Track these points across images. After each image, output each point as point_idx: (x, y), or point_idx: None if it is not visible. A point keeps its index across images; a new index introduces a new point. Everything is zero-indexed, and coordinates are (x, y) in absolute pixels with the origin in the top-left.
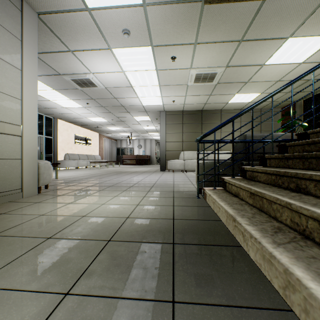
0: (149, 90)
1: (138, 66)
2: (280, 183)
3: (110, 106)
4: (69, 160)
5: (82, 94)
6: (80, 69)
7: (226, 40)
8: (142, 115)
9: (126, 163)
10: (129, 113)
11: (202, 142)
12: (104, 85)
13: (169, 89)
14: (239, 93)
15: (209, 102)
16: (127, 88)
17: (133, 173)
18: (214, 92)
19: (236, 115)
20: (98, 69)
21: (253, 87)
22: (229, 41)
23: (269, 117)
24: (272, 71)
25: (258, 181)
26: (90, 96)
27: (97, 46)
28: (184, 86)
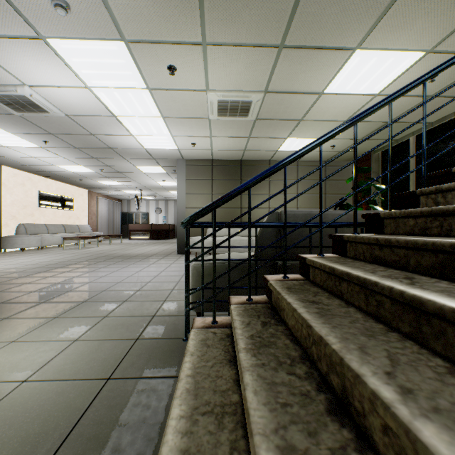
0: (147, 123)
1: (113, 78)
2: (314, 355)
3: (89, 148)
4: (25, 235)
5: (27, 125)
6: (0, 76)
7: (256, 43)
8: (149, 164)
9: (135, 237)
10: (126, 161)
11: (199, 227)
12: (62, 111)
13: (180, 124)
14: (291, 136)
15: (250, 148)
16: (106, 118)
17: (127, 260)
18: (255, 134)
19: (255, 177)
20: (37, 78)
21: (311, 128)
22: (261, 45)
23: (316, 184)
24: (336, 105)
25: (285, 321)
26: (45, 129)
27: (13, 30)
28: (205, 120)
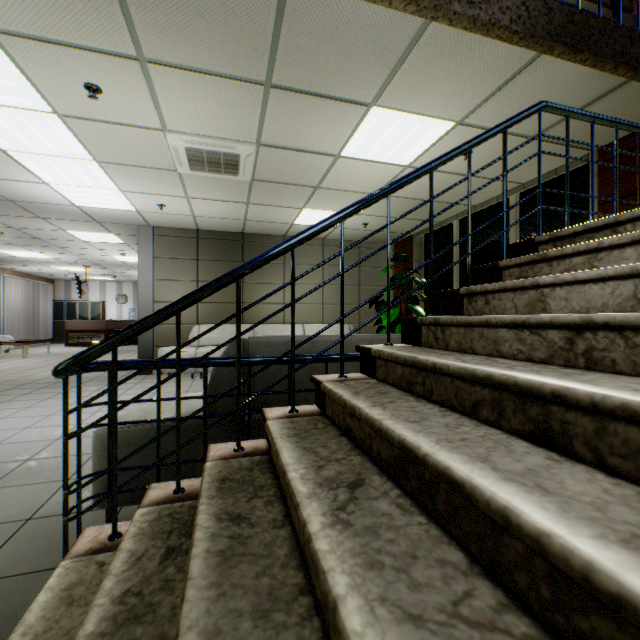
0: (70, 168)
1: None
2: None
3: None
4: None
5: None
6: None
7: (229, 73)
8: (92, 230)
9: (78, 342)
10: (47, 221)
11: (103, 369)
12: None
13: (132, 174)
14: (309, 207)
15: (253, 218)
16: None
17: (40, 392)
18: (255, 199)
19: (188, 296)
20: None
21: (333, 199)
22: (238, 77)
23: (286, 306)
24: (360, 173)
25: None
26: None
27: None
28: (172, 173)
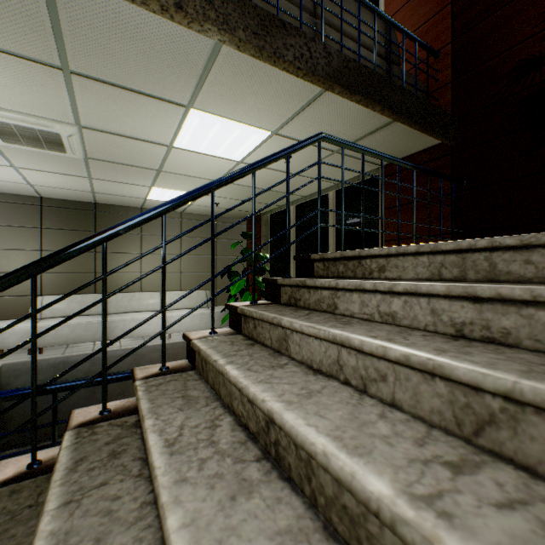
0: None
1: None
2: None
3: None
4: None
5: None
6: None
7: (11, 50)
8: None
9: None
10: None
11: None
12: None
13: None
14: (158, 186)
15: (102, 191)
16: None
17: None
18: (97, 175)
19: None
20: None
21: (180, 181)
22: (26, 56)
23: (22, 344)
24: (198, 163)
25: None
26: None
27: None
28: None
